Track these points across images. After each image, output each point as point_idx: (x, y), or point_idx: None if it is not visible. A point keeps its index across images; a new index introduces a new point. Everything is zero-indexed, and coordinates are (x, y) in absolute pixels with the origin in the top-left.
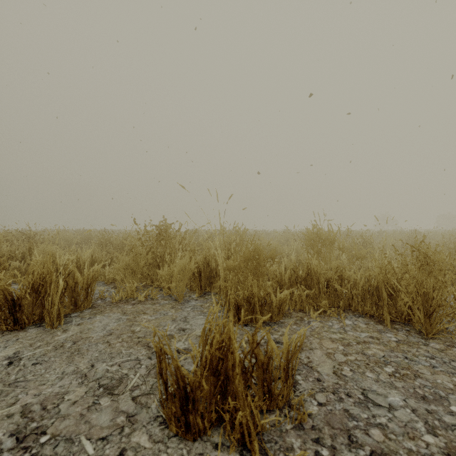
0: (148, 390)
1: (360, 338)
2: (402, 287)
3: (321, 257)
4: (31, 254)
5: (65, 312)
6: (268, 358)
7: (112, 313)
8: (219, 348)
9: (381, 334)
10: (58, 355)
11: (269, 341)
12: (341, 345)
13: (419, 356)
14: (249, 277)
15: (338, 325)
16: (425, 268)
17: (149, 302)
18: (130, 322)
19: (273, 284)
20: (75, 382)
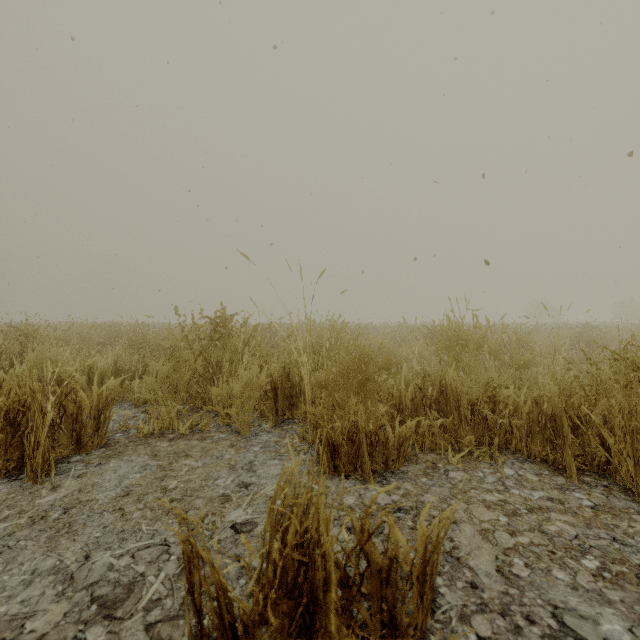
0: (176, 608)
1: (533, 502)
2: (599, 417)
3: (462, 366)
4: (24, 359)
5: (62, 454)
6: (389, 560)
7: (135, 455)
8: (300, 545)
9: (565, 493)
10: (34, 534)
11: (391, 531)
12: (503, 515)
13: (635, 536)
14: (352, 399)
15: (493, 478)
16: (633, 387)
17: (197, 436)
18: (162, 471)
19: (389, 409)
20: (51, 593)
